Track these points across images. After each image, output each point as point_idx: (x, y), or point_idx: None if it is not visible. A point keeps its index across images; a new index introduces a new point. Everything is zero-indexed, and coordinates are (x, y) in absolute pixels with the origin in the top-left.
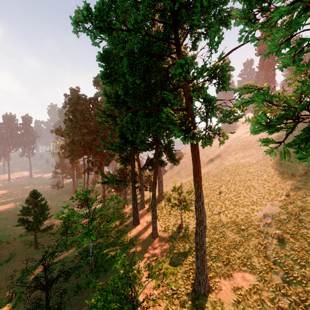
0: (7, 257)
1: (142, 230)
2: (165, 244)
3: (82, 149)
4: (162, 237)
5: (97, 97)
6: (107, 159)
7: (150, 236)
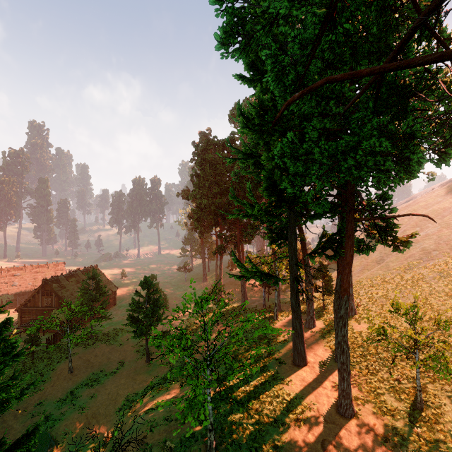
0: (115, 366)
1: (313, 384)
2: (379, 448)
3: (212, 218)
4: (364, 419)
5: (233, 137)
6: (247, 233)
7: (334, 406)
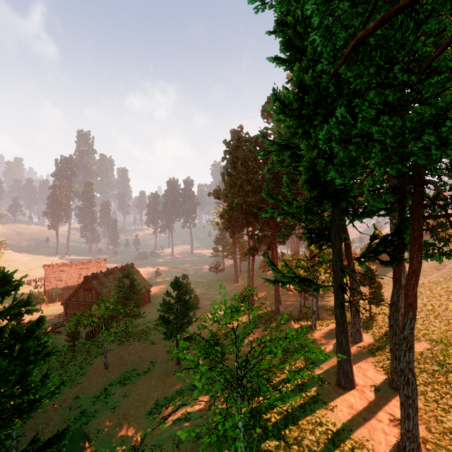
0: (147, 365)
1: (364, 413)
2: None
3: (243, 218)
4: None
5: (266, 132)
6: (281, 233)
7: (395, 447)
